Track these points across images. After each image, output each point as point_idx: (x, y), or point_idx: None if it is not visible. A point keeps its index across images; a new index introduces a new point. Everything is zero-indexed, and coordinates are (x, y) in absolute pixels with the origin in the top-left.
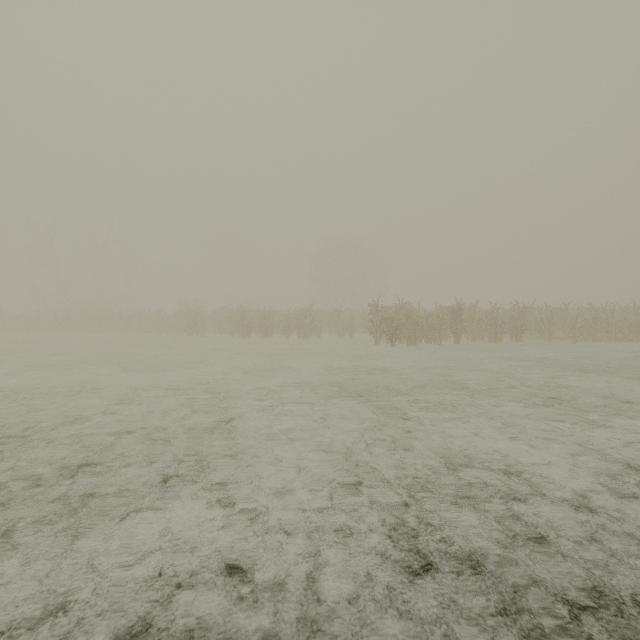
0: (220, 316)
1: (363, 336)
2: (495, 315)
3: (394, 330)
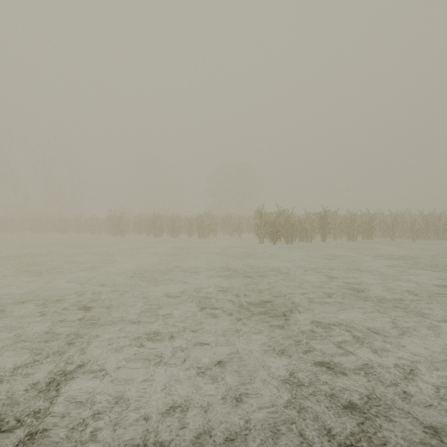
0: (139, 220)
1: (248, 235)
2: (353, 219)
3: (275, 231)
